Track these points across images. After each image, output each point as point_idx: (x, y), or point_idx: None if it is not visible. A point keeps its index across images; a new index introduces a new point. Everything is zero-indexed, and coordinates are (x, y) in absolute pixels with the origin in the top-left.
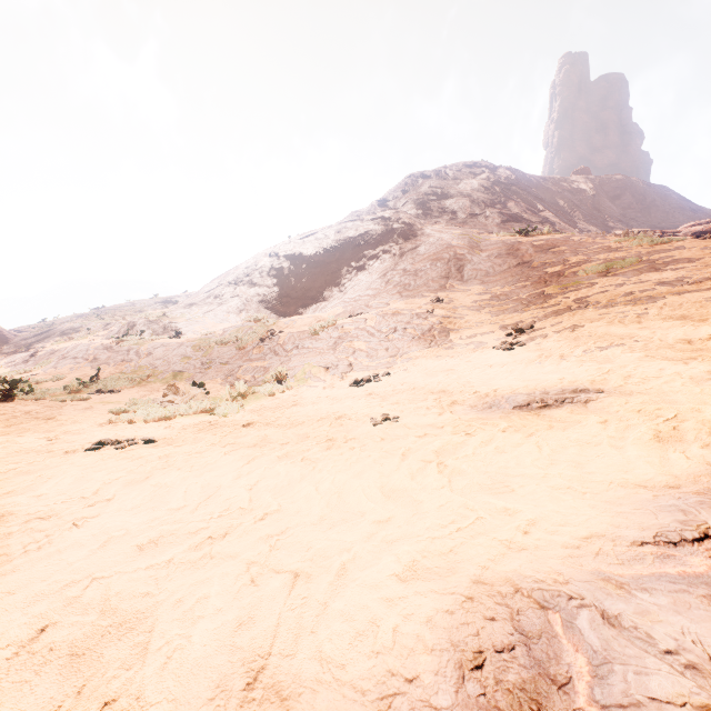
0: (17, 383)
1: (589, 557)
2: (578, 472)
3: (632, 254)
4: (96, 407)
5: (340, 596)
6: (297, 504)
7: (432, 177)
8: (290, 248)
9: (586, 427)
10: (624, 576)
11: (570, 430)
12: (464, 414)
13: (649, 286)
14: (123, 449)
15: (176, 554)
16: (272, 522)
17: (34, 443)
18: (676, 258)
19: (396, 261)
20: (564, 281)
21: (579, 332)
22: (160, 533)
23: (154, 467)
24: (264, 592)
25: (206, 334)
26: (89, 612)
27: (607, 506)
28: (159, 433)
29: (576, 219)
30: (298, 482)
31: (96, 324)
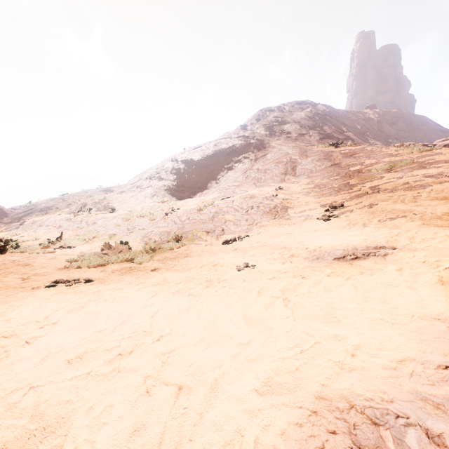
0: (8, 242)
1: (405, 377)
2: (386, 307)
3: (407, 158)
4: (58, 257)
5: (213, 406)
6: (183, 329)
7: (275, 110)
8: (185, 156)
9: (387, 273)
10: (437, 396)
11: (376, 275)
12: (300, 263)
13: (419, 178)
14: (71, 286)
15: (93, 368)
16: (165, 342)
17: (13, 282)
18: (436, 160)
19: (252, 164)
20: (362, 176)
21: (374, 208)
22: (85, 350)
23: (89, 299)
24: (155, 402)
25: (130, 211)
26: (23, 416)
27: (412, 334)
28: (96, 275)
29: (367, 137)
30: (185, 311)
31: (62, 205)
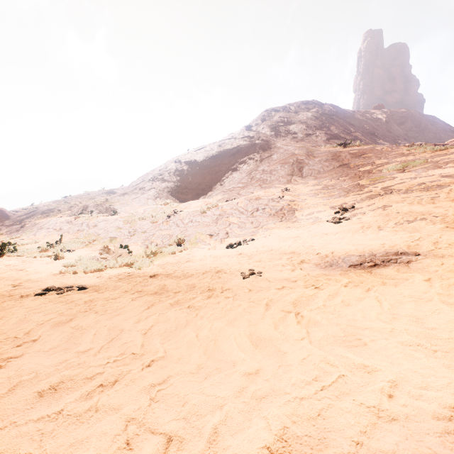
0: (5, 245)
1: None
2: (420, 327)
3: (420, 158)
4: (55, 261)
5: None
6: (179, 351)
7: (281, 110)
8: (188, 157)
9: (413, 284)
10: None
11: (401, 286)
12: (311, 271)
13: (435, 178)
14: (62, 294)
15: (66, 405)
16: (157, 369)
17: (2, 289)
18: (452, 159)
19: (257, 165)
20: (373, 176)
21: (389, 210)
22: (60, 379)
23: (79, 310)
24: None
25: (132, 213)
26: None
27: None
28: (91, 282)
29: (375, 137)
30: (183, 327)
31: (64, 207)
